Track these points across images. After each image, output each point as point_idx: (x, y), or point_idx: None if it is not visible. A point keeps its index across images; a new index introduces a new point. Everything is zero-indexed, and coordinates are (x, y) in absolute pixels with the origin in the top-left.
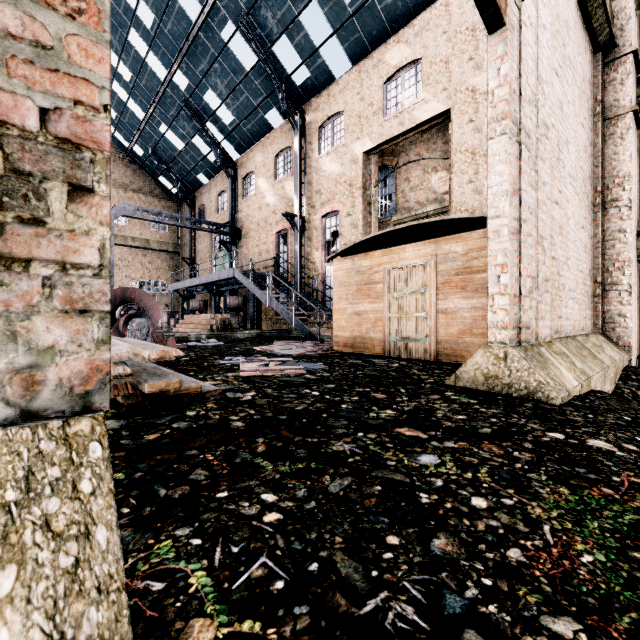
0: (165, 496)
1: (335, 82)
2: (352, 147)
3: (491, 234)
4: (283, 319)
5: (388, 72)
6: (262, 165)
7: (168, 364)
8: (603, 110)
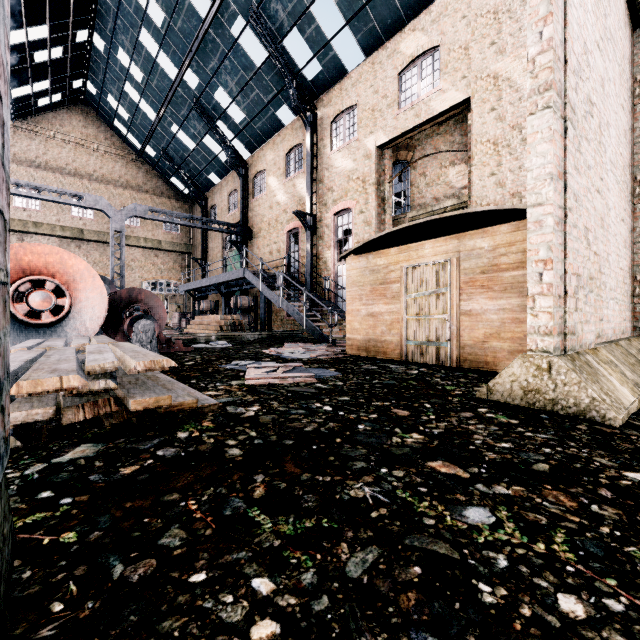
0: (119, 578)
1: (347, 75)
2: (365, 142)
3: (531, 225)
4: (294, 320)
5: (403, 62)
6: (273, 163)
7: (171, 369)
8: None
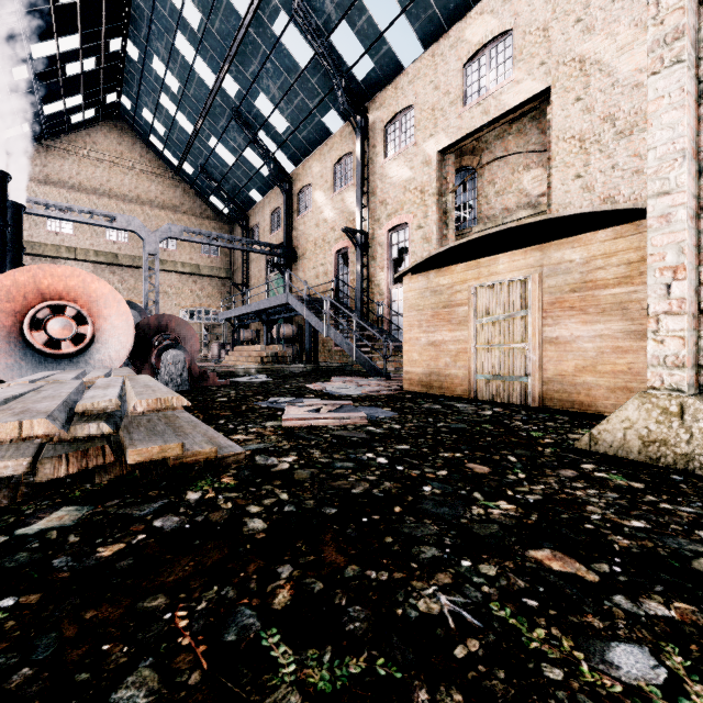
0: None
1: (403, 72)
2: (424, 146)
3: (654, 221)
4: (343, 351)
5: (469, 51)
6: (319, 176)
7: (199, 407)
8: None
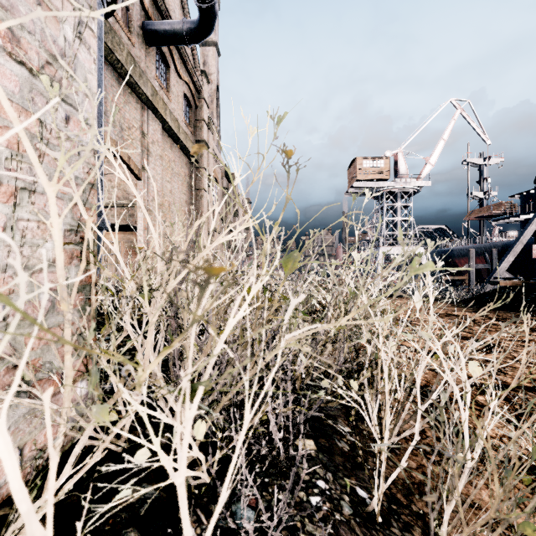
0: None
1: None
2: None
3: (138, 241)
4: None
5: None
6: None
7: None
8: (196, 185)
